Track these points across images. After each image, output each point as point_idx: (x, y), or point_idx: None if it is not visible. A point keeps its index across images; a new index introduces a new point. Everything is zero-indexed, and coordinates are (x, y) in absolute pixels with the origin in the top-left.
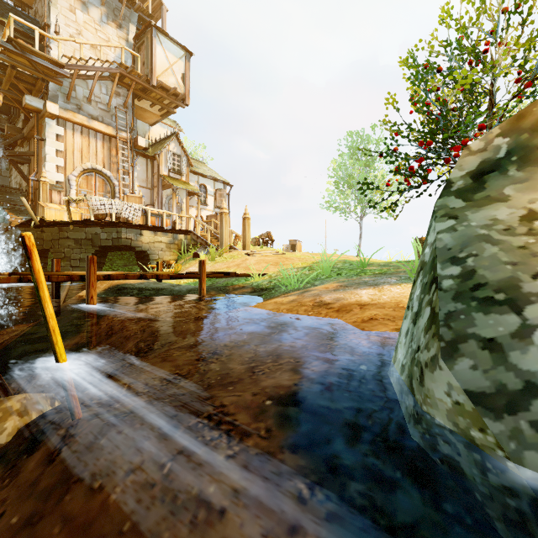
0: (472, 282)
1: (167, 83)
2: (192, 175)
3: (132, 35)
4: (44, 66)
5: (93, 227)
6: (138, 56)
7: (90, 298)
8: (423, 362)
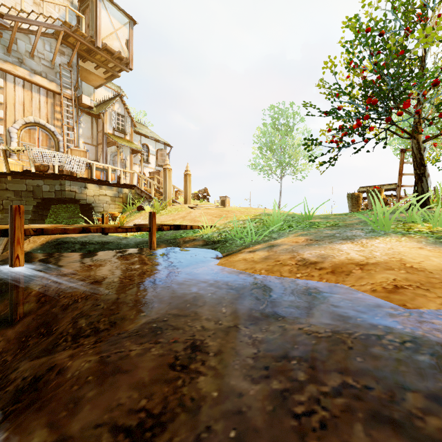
0: None
1: (112, 46)
2: (135, 135)
3: None
4: None
5: (35, 179)
6: (82, 17)
7: (14, 259)
8: None
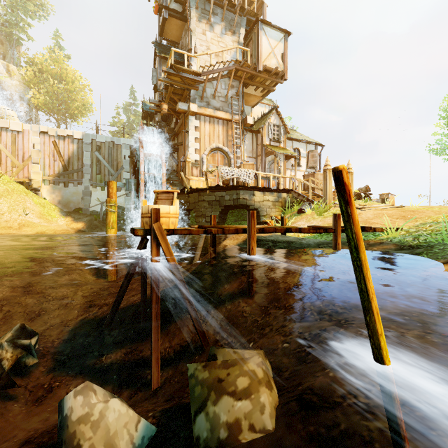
0: None
1: (270, 66)
2: (287, 141)
3: (242, 37)
4: (189, 79)
5: (220, 191)
6: (248, 51)
7: (251, 249)
8: None
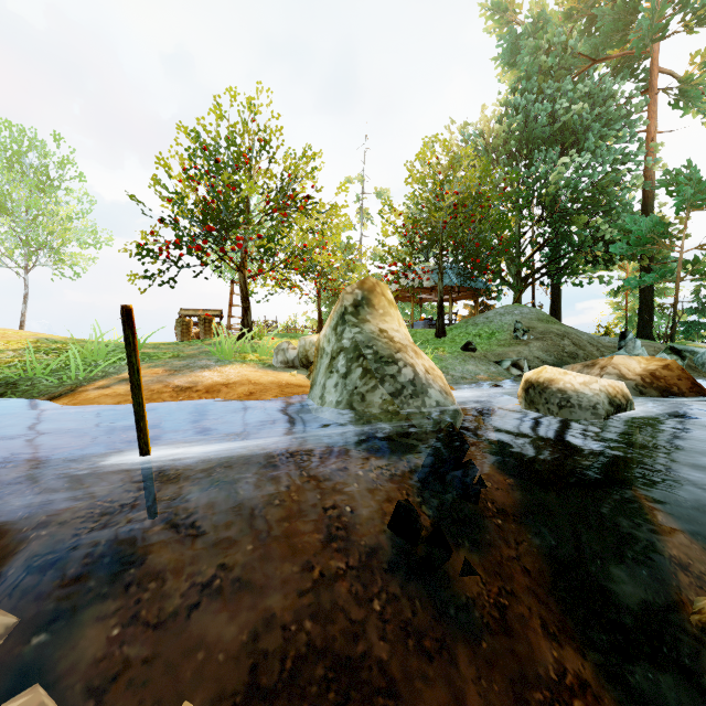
0: (379, 356)
1: None
2: None
3: None
4: None
5: None
6: None
7: None
8: (364, 391)
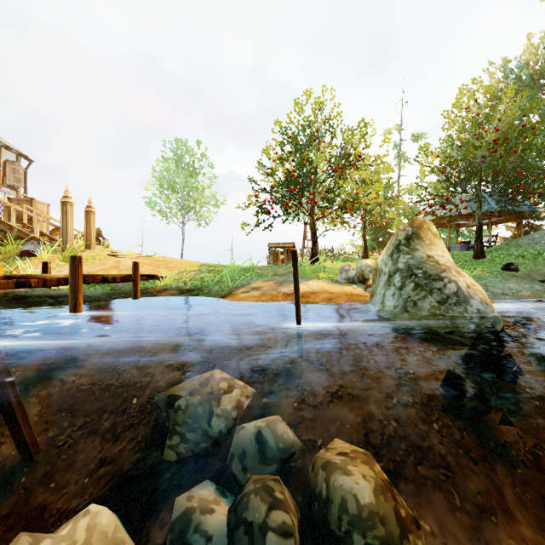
0: (428, 275)
1: None
2: None
3: None
4: None
5: None
6: None
7: (78, 305)
8: (416, 299)
